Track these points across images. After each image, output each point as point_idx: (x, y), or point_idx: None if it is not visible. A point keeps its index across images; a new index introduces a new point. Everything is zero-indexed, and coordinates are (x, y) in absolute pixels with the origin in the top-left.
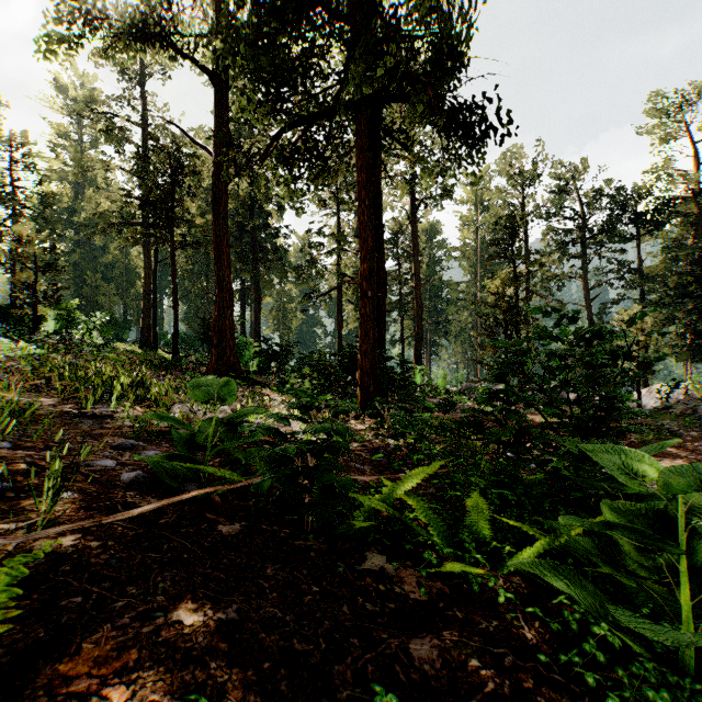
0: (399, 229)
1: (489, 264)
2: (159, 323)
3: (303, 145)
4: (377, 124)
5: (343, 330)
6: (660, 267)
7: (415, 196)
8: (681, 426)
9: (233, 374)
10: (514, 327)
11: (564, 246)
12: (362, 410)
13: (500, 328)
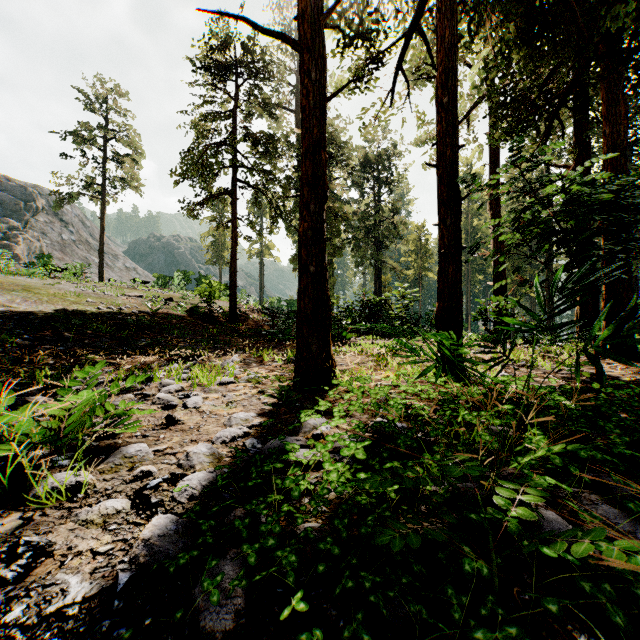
0: None
1: None
2: None
3: None
4: None
5: None
6: None
7: None
8: None
9: None
10: None
11: None
12: None
13: None
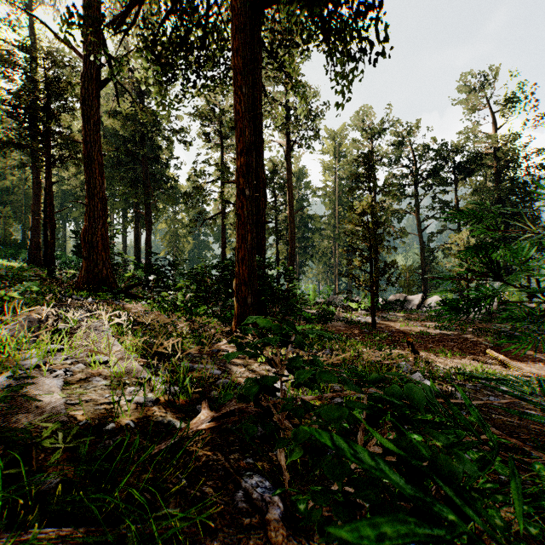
0: (275, 167)
1: (352, 194)
2: (60, 244)
3: (174, 32)
4: (256, 30)
5: (228, 253)
6: (469, 206)
7: (288, 138)
8: (514, 328)
9: (105, 287)
10: (380, 244)
11: (403, 187)
12: (239, 325)
13: (365, 246)
